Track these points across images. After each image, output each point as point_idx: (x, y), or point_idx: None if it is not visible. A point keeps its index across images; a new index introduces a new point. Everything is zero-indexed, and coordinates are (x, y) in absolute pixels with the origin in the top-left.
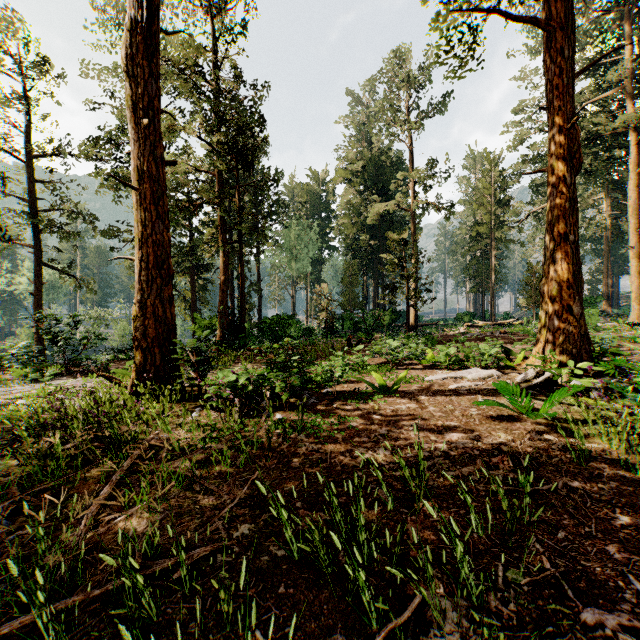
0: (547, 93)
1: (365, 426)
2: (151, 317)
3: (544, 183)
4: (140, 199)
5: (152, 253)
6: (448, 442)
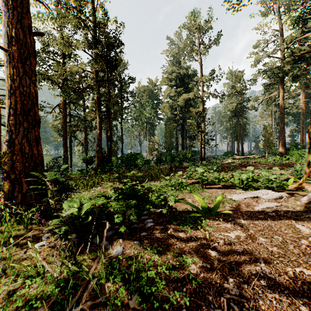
0: None
1: (207, 274)
2: (19, 153)
3: (270, 84)
4: (10, 58)
5: (20, 102)
6: None
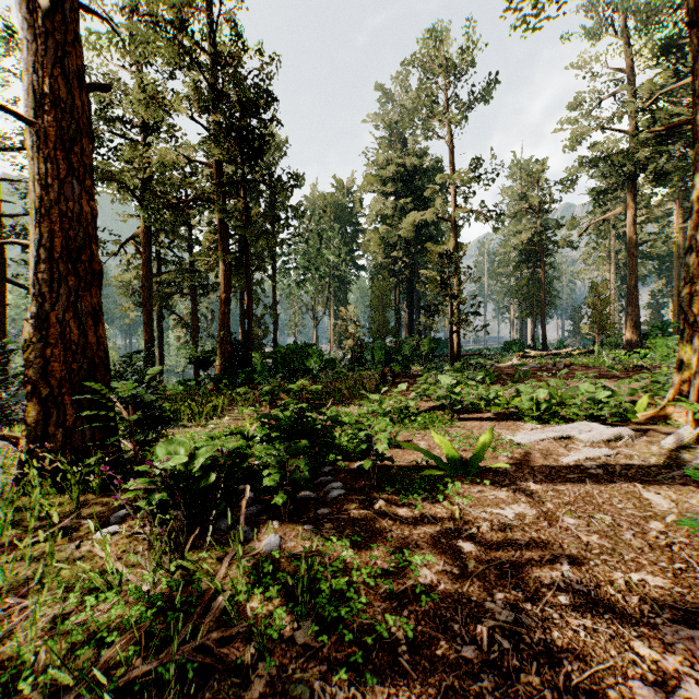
0: (694, 2)
1: (452, 585)
2: (58, 343)
3: (606, 190)
4: (40, 141)
5: (60, 233)
6: (698, 675)
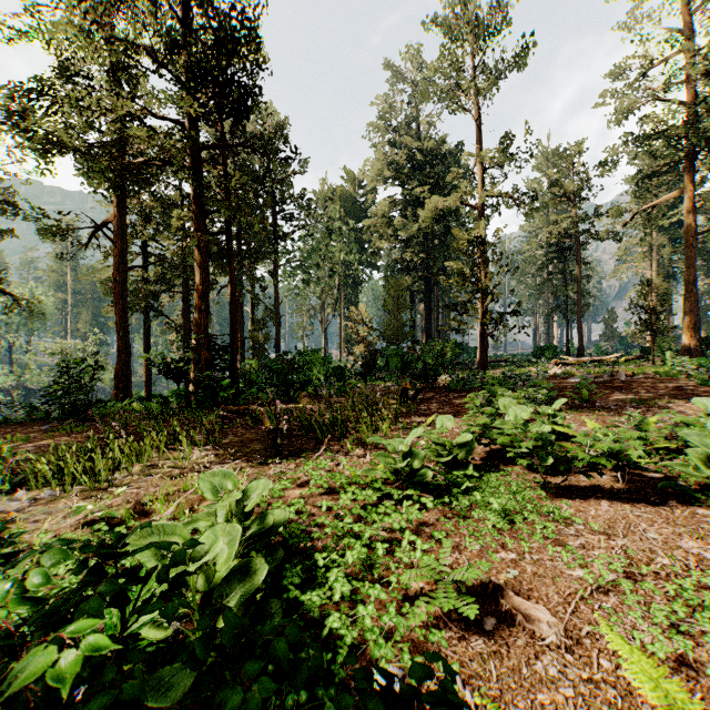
0: None
1: None
2: None
3: (654, 173)
4: None
5: None
6: None
